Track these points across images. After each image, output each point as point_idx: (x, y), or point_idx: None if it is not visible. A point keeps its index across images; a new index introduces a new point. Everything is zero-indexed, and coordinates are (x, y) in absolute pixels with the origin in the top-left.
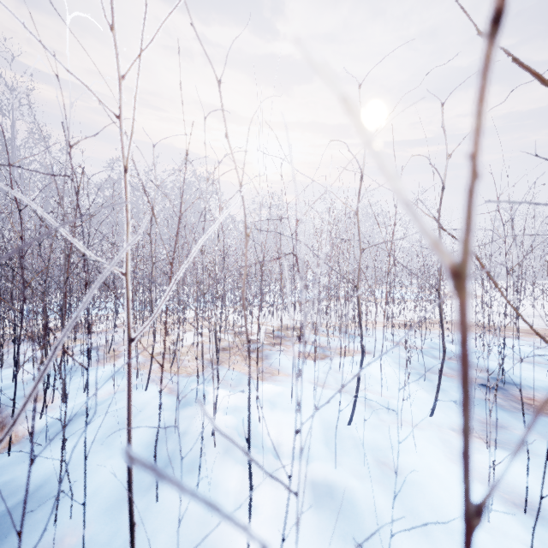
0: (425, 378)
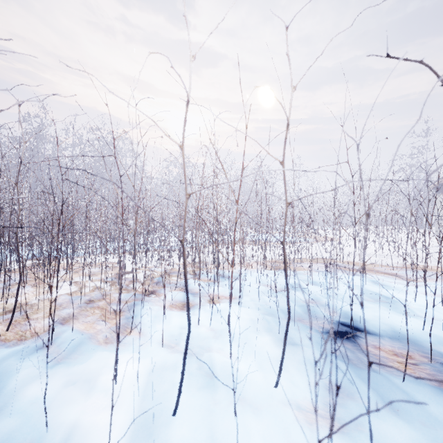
0: (279, 330)
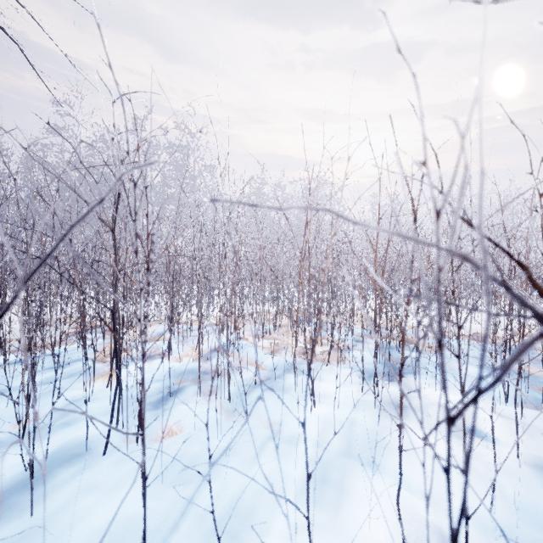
0: None
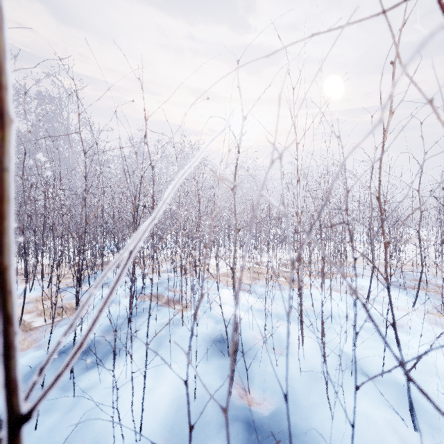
0: (404, 287)
